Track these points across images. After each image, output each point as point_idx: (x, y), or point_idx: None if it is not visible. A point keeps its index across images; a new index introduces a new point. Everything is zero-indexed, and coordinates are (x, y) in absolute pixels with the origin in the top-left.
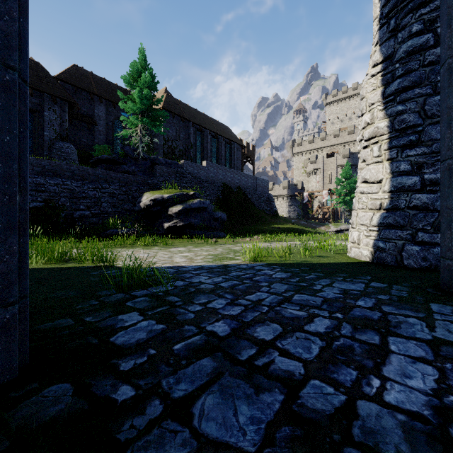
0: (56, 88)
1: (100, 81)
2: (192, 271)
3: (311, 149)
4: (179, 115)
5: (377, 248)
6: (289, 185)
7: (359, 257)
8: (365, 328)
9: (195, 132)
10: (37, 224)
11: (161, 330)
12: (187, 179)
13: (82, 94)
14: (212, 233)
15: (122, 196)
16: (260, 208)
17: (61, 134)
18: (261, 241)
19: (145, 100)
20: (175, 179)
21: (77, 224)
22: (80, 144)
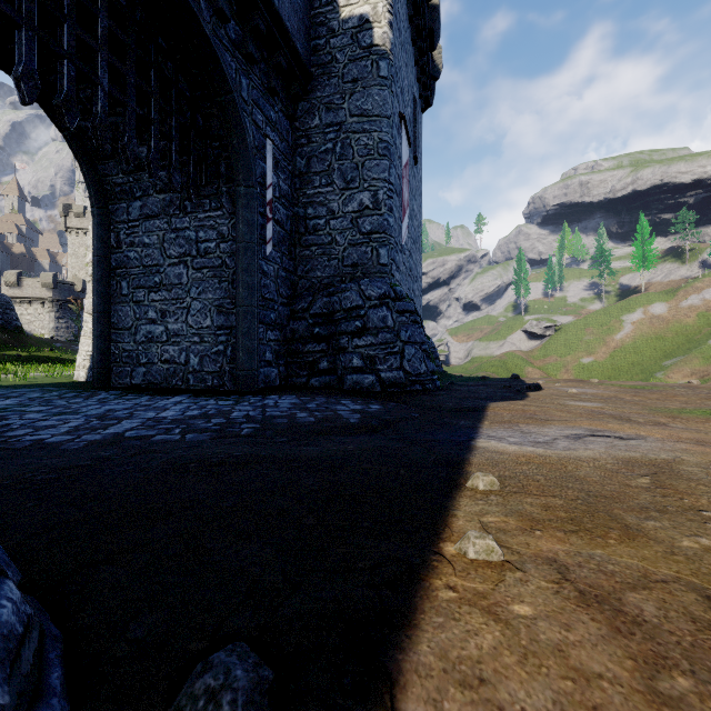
0: None
1: None
2: None
3: None
4: None
5: (90, 369)
6: (56, 282)
7: (78, 379)
8: (2, 398)
9: None
10: None
11: None
12: None
13: None
14: None
15: None
16: None
17: None
18: None
19: None
20: None
21: None
22: None
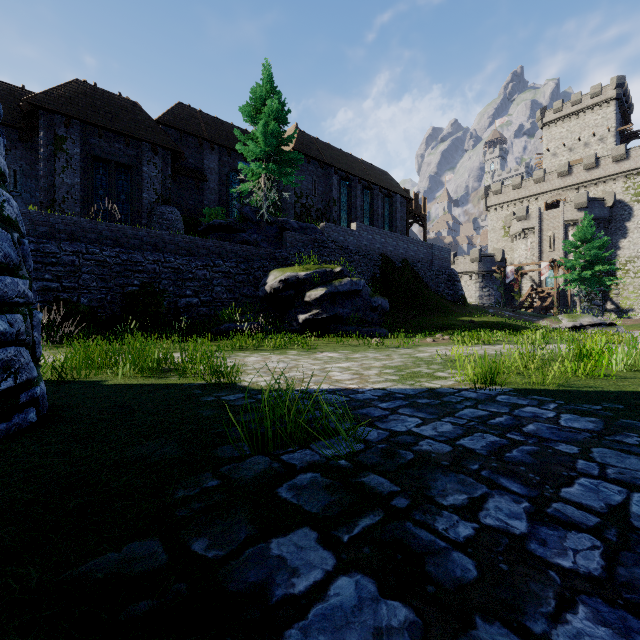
0: (157, 133)
1: (212, 121)
2: (376, 402)
3: (518, 198)
4: (316, 159)
5: None
6: (480, 256)
7: None
8: None
9: (338, 182)
10: (132, 316)
11: (409, 639)
12: (329, 250)
13: (189, 140)
14: (369, 329)
15: (240, 276)
16: (437, 291)
17: (163, 195)
18: (453, 342)
19: (271, 138)
20: (313, 250)
21: (182, 316)
22: (186, 209)
